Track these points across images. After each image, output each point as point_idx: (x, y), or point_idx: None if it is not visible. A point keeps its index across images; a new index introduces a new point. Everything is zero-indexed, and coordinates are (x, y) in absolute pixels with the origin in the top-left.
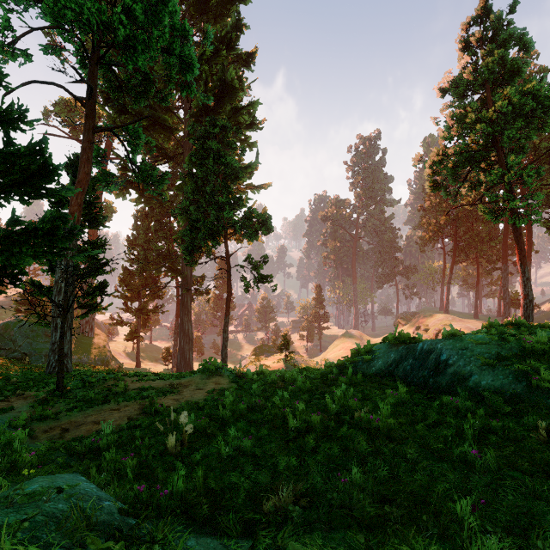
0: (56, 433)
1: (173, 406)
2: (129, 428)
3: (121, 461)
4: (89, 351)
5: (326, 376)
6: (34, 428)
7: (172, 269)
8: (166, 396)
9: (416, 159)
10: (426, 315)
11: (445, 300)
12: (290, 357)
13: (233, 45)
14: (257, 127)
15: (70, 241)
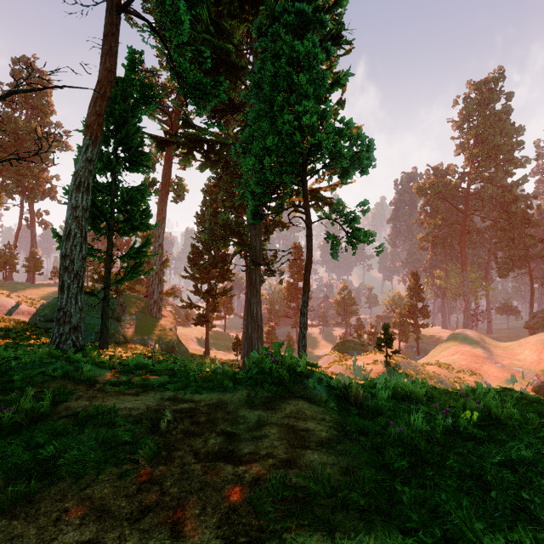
0: None
1: None
2: None
3: None
4: (154, 332)
5: None
6: None
7: (240, 244)
8: (98, 477)
9: None
10: None
11: None
12: (392, 359)
13: None
14: (345, 41)
15: None
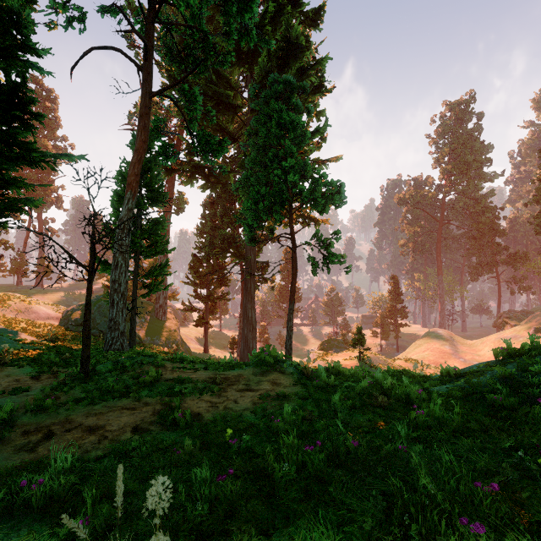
0: (34, 439)
1: (204, 414)
2: (116, 454)
3: None
4: (161, 333)
5: (474, 395)
6: (18, 424)
7: (236, 255)
8: (201, 395)
9: None
10: None
11: None
12: (365, 355)
13: None
14: (326, 90)
15: (33, 133)
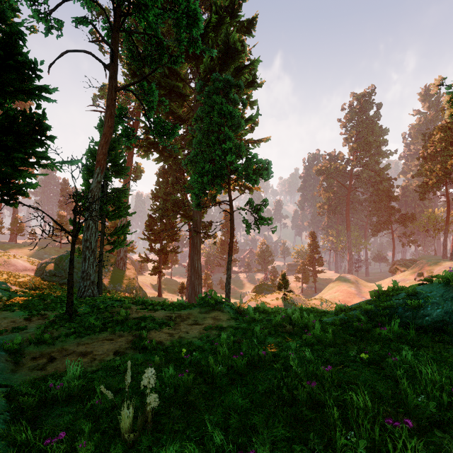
0: (41, 362)
1: (165, 341)
2: (106, 368)
3: (43, 446)
4: (122, 281)
5: (348, 322)
6: (26, 353)
7: (185, 216)
8: (161, 329)
9: (436, 83)
10: (429, 262)
11: (451, 247)
12: (289, 296)
13: (235, 12)
14: (257, 85)
15: (46, 147)
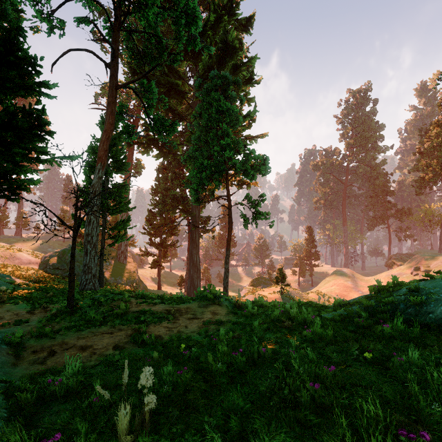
0: (42, 356)
1: (164, 336)
2: (105, 363)
3: None
4: (123, 274)
5: (348, 318)
6: (27, 346)
7: (184, 211)
8: (161, 323)
9: (434, 78)
10: (426, 257)
11: None
12: (286, 290)
13: (233, 10)
14: (255, 82)
15: (46, 142)
